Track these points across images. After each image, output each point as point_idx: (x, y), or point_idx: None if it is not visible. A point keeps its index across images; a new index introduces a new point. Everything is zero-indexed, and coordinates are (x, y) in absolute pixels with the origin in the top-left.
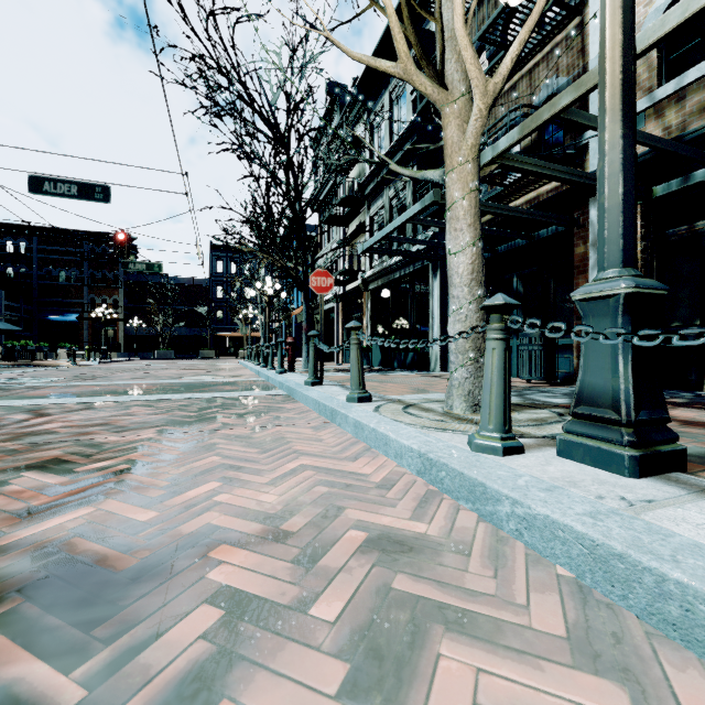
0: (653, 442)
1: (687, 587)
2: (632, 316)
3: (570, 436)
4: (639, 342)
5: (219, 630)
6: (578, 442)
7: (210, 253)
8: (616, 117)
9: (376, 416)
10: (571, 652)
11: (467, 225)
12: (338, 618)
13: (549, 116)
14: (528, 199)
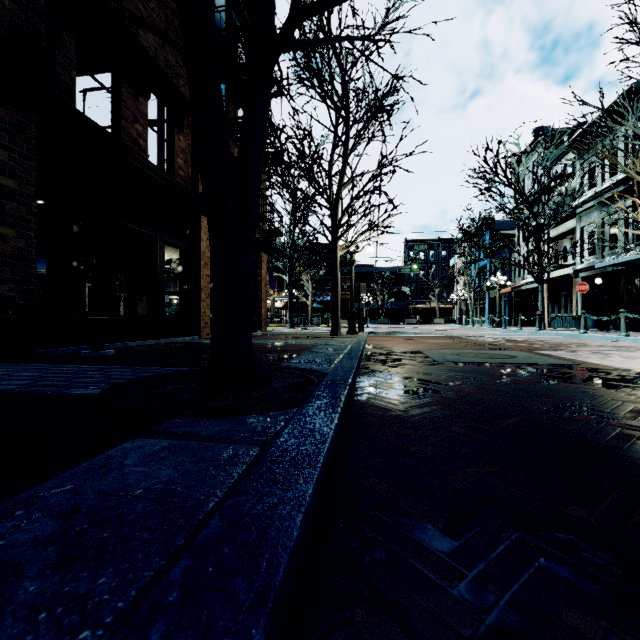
0: None
1: None
2: None
3: None
4: None
5: None
6: None
7: (405, 247)
8: None
9: None
10: None
11: None
12: None
13: None
14: None
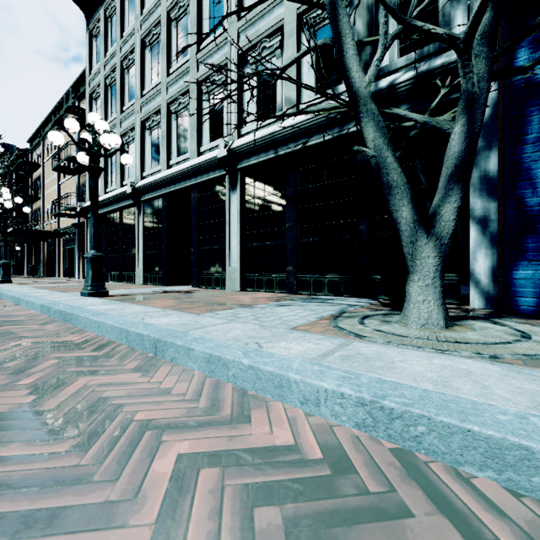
0: None
1: None
2: None
3: None
4: None
5: None
6: None
7: None
8: None
9: None
10: None
11: None
12: None
13: None
14: None
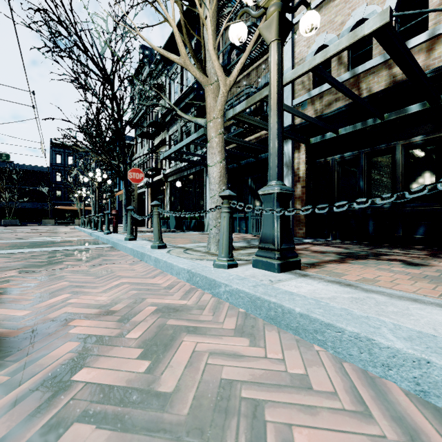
0: (287, 257)
1: (276, 303)
2: (280, 202)
3: (257, 257)
4: (276, 213)
5: (79, 349)
6: (260, 259)
7: (51, 149)
8: (275, 113)
9: (167, 255)
10: (235, 333)
11: (218, 151)
12: (139, 337)
13: (259, 99)
14: (256, 137)
